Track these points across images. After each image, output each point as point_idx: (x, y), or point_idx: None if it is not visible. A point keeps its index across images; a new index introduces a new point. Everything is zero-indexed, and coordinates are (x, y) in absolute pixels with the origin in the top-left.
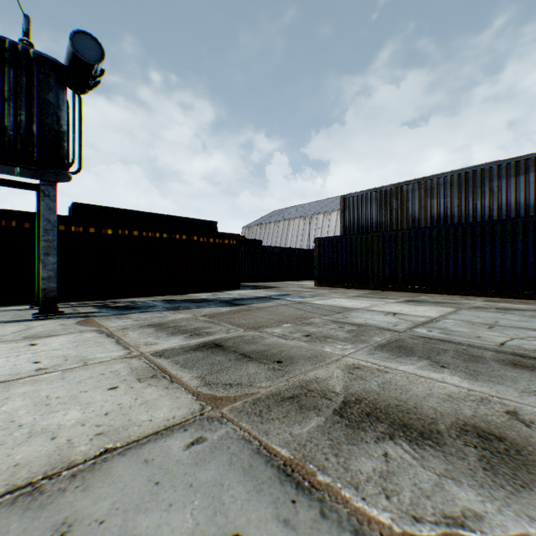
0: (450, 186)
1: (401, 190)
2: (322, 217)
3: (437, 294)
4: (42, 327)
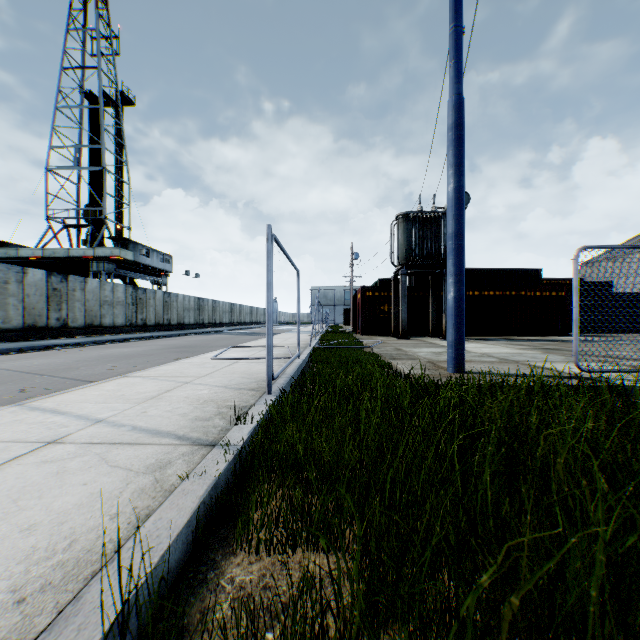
0: None
1: None
2: None
3: None
4: None
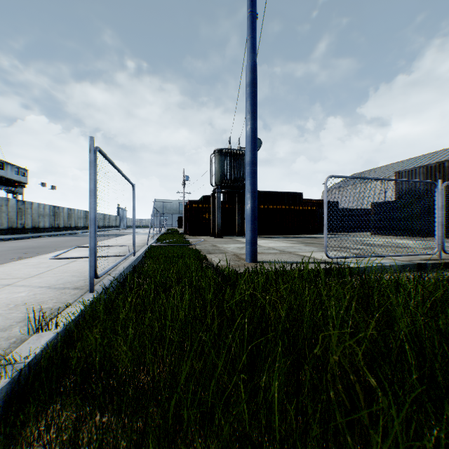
0: None
1: (442, 166)
2: None
3: None
4: None
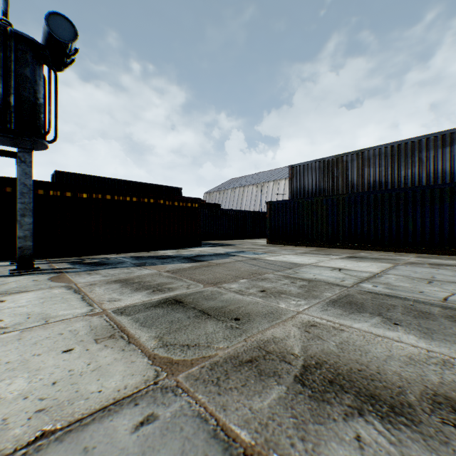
0: (384, 156)
1: (342, 160)
2: (272, 184)
3: (374, 251)
4: (15, 283)
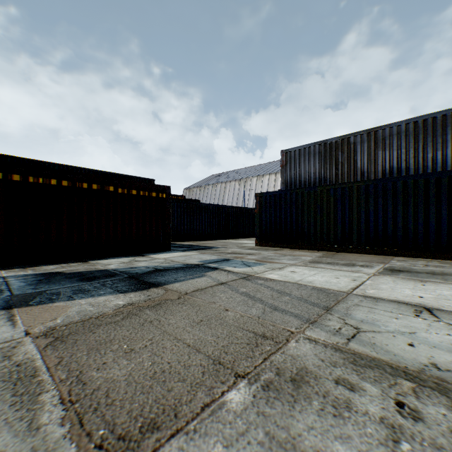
0: (404, 135)
1: (348, 142)
2: (256, 180)
3: (403, 257)
4: None
